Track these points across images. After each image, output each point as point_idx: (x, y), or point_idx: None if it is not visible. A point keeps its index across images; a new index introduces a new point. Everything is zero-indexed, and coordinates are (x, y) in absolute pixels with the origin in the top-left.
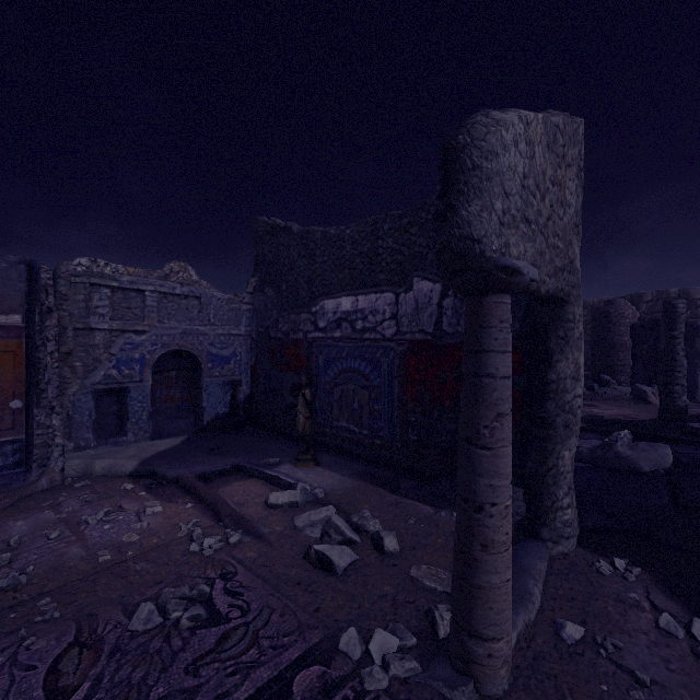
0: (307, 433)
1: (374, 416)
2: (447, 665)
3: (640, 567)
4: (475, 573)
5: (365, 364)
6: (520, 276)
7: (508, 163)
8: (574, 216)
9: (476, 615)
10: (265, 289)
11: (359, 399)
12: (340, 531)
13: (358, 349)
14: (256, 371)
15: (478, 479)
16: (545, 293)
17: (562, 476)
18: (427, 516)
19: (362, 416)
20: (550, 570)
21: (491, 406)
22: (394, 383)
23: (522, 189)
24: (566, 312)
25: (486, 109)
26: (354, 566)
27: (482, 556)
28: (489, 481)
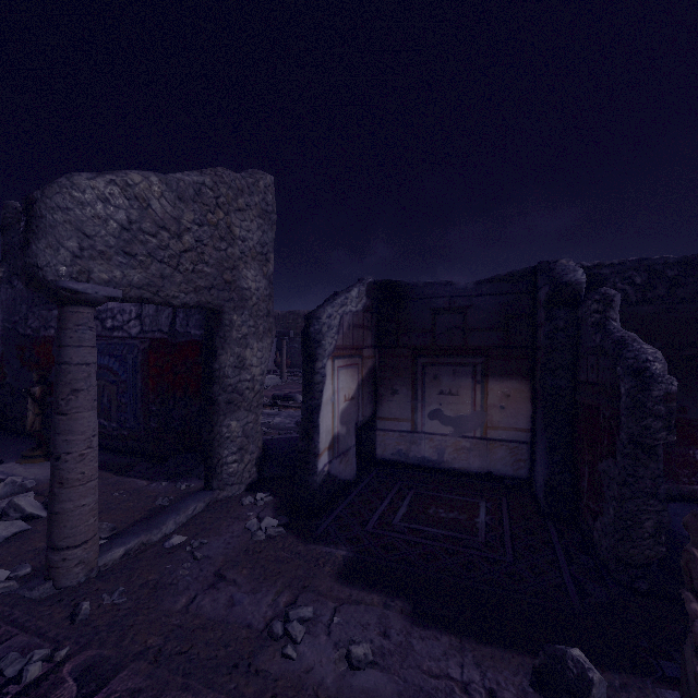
0: (37, 430)
1: (122, 409)
2: (43, 578)
3: (276, 496)
4: (54, 504)
5: (114, 361)
6: (84, 294)
7: (93, 214)
8: (258, 247)
9: (54, 533)
10: (14, 281)
11: (108, 394)
12: (21, 509)
13: (107, 346)
14: (2, 370)
15: (58, 437)
16: (182, 305)
17: (229, 440)
18: (136, 488)
19: (111, 410)
20: (206, 509)
21: (67, 384)
22: (137, 377)
23: (122, 232)
24: (224, 318)
25: (73, 173)
26: (22, 534)
27: (60, 490)
28: (65, 437)
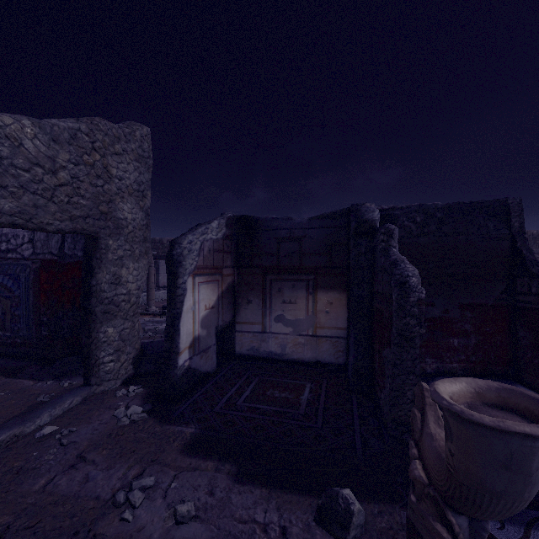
0: None
1: (15, 320)
2: None
3: (146, 388)
4: None
5: (8, 279)
6: None
7: None
8: (135, 185)
9: None
10: None
11: (2, 308)
12: None
13: (2, 266)
14: None
15: None
16: (57, 231)
17: (106, 343)
18: (22, 388)
19: (5, 321)
20: (83, 402)
21: None
22: (30, 293)
23: None
24: (100, 243)
25: None
26: None
27: None
28: None
